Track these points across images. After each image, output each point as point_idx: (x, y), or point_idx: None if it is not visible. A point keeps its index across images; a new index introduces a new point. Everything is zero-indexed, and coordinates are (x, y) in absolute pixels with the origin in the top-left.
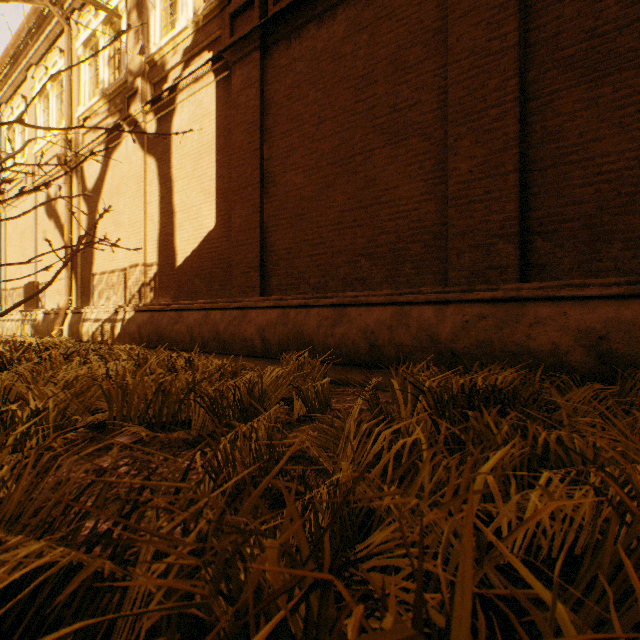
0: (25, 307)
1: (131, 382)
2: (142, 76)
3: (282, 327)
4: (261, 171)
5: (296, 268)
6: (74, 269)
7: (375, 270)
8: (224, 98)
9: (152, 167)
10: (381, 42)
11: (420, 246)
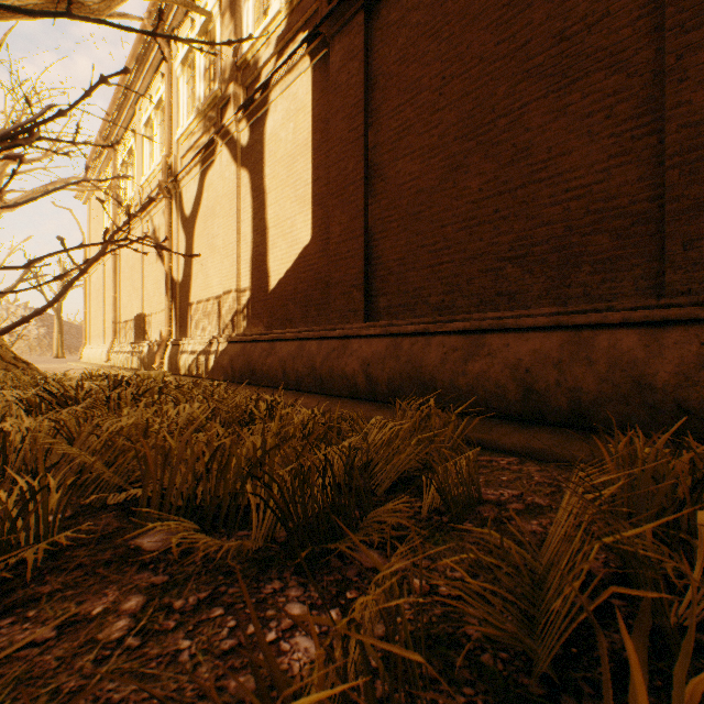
0: (135, 339)
1: (175, 445)
2: (235, 81)
3: (392, 361)
4: (365, 164)
5: (410, 284)
6: (174, 299)
7: (529, 279)
8: (321, 84)
9: (245, 181)
10: None
11: (608, 238)
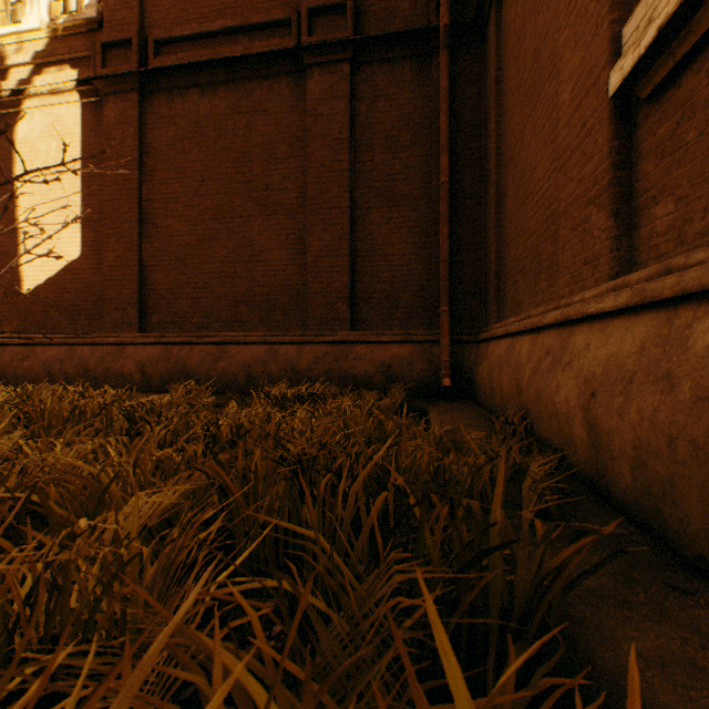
0: None
1: (49, 405)
2: None
3: (165, 362)
4: (140, 211)
5: (179, 308)
6: None
7: (253, 315)
8: (93, 124)
9: None
10: (258, 131)
11: (288, 299)
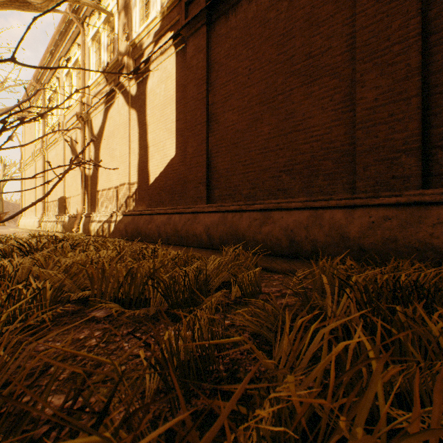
0: (58, 213)
1: (108, 268)
2: (127, 55)
3: (222, 226)
4: (207, 113)
5: (232, 183)
6: (86, 188)
7: (293, 182)
8: (181, 63)
9: (134, 116)
10: (298, 5)
11: (331, 162)
